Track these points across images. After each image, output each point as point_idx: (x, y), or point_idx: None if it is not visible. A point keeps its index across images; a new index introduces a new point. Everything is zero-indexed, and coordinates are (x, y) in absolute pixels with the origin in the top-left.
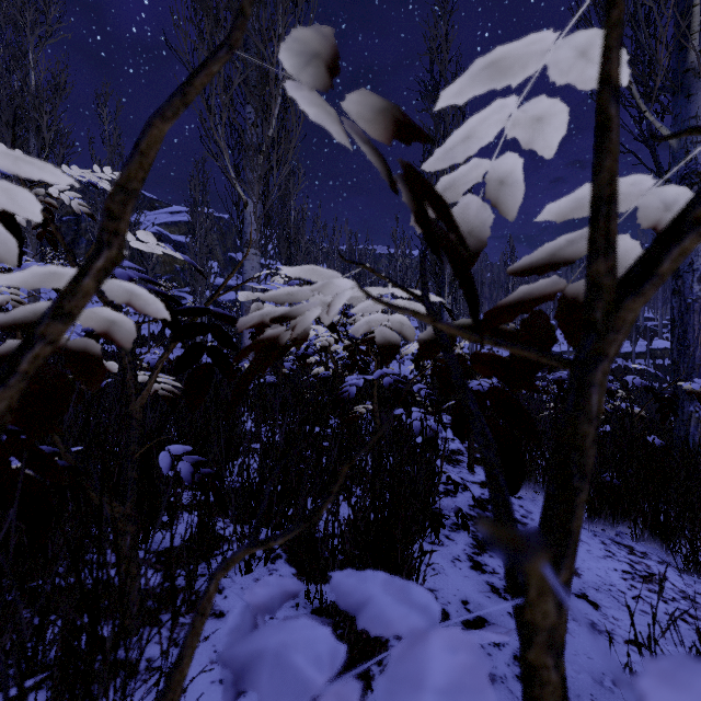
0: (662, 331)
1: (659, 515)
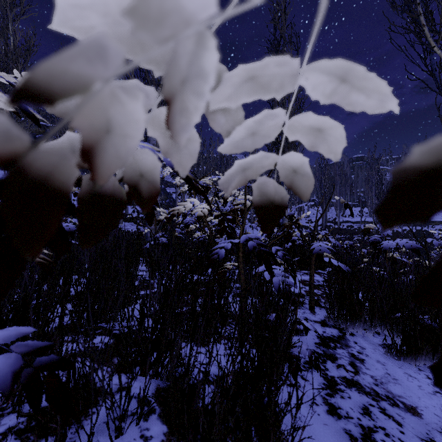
0: None
1: None
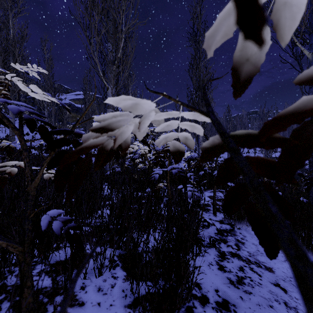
0: None
1: (311, 238)
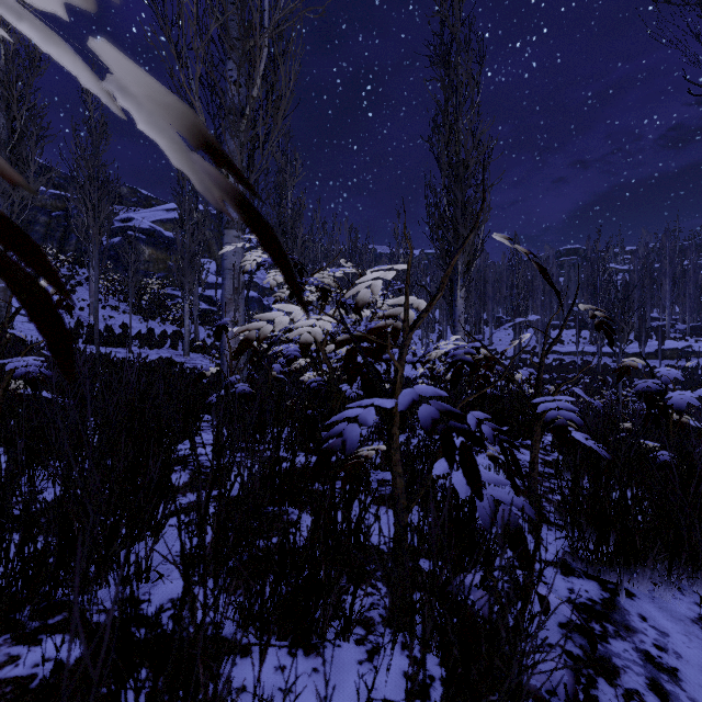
0: (670, 331)
1: None
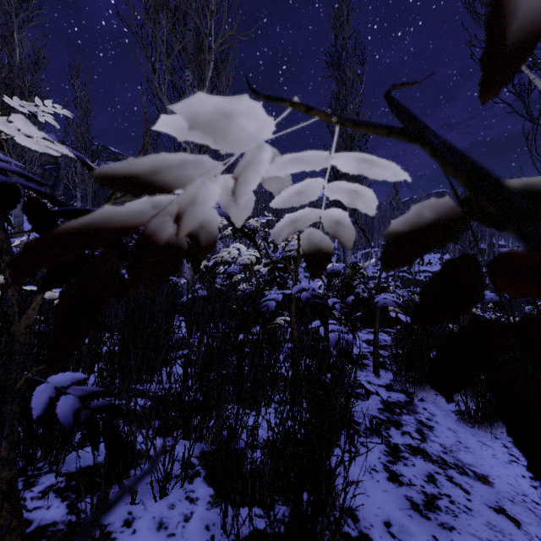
0: None
1: None
